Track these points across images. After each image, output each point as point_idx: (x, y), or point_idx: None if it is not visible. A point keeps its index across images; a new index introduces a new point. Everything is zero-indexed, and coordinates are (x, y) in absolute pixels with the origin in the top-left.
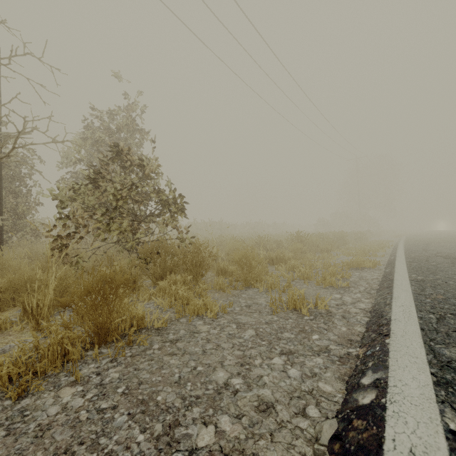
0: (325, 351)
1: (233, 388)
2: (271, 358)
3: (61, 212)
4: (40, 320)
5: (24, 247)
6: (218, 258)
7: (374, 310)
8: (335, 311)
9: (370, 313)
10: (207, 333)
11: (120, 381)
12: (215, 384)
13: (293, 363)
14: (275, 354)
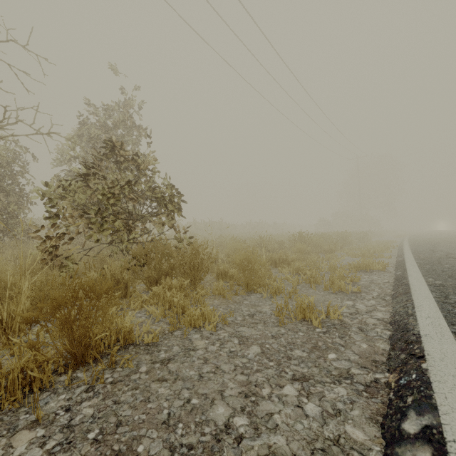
0: (346, 377)
1: (236, 432)
2: (281, 386)
3: (49, 211)
4: (9, 336)
5: (14, 248)
6: (218, 259)
7: (395, 321)
8: (349, 322)
9: (390, 325)
10: (205, 350)
11: (93, 421)
12: (213, 425)
13: (309, 394)
14: (286, 380)
